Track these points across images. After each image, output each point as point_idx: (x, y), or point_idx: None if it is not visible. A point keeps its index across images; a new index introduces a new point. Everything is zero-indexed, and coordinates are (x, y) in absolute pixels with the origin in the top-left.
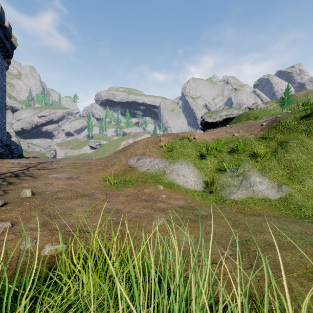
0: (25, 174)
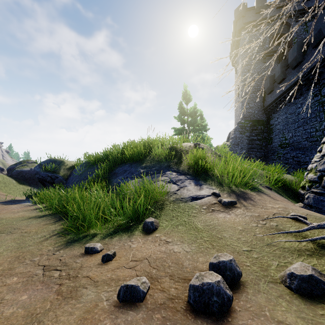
0: None
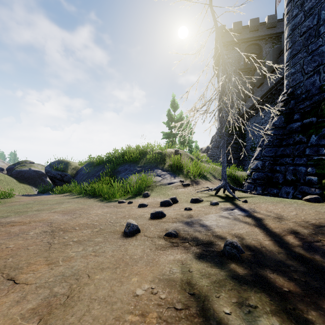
0: None
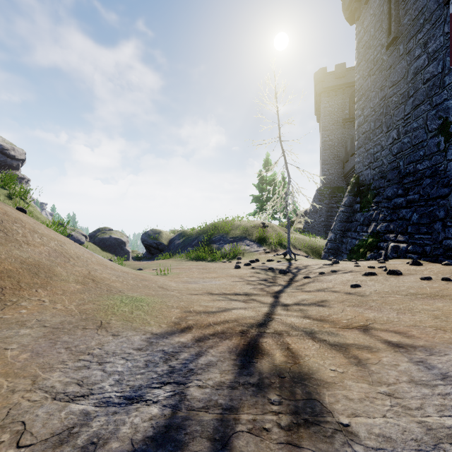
0: (259, 282)
